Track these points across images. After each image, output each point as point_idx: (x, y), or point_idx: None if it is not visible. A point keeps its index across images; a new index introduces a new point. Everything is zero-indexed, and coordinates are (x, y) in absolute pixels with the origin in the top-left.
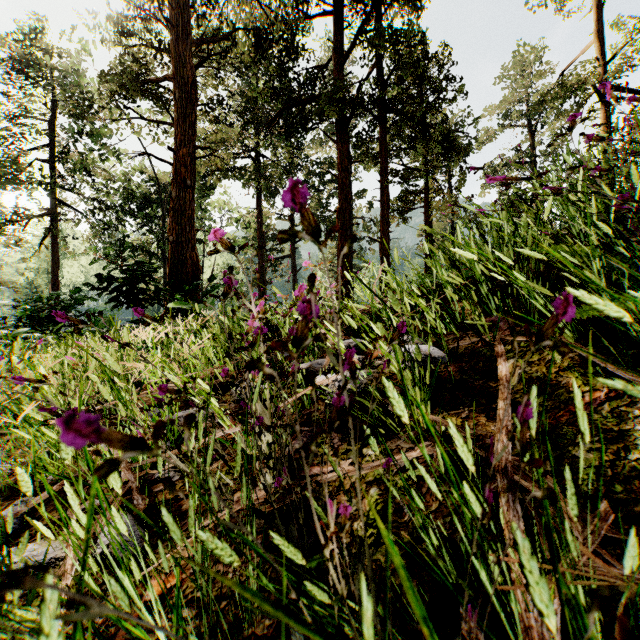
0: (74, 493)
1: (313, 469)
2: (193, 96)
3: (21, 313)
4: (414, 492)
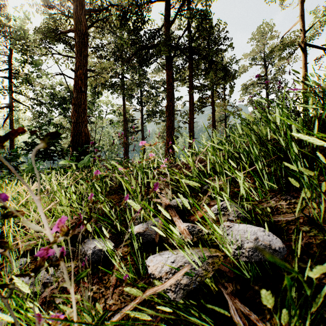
0: None
1: None
2: (85, 41)
3: None
4: None
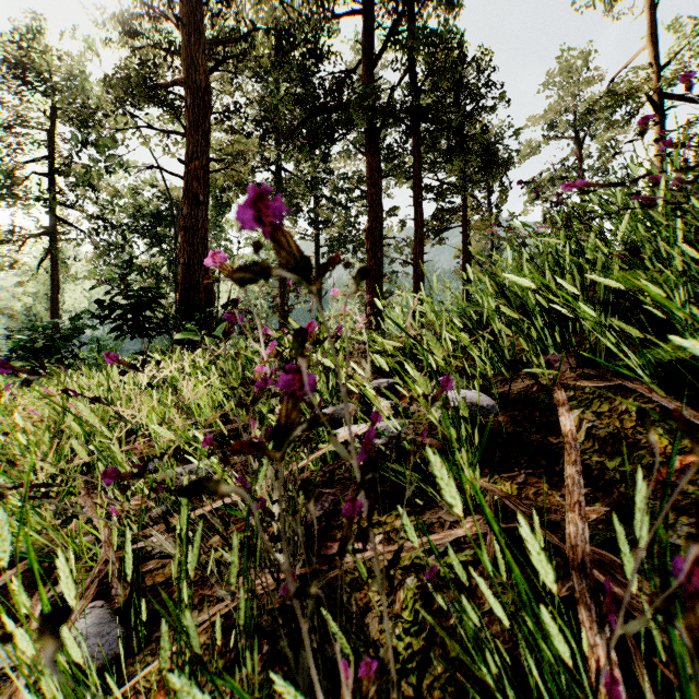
0: (25, 592)
1: (335, 546)
2: (206, 103)
3: (14, 344)
4: (466, 600)
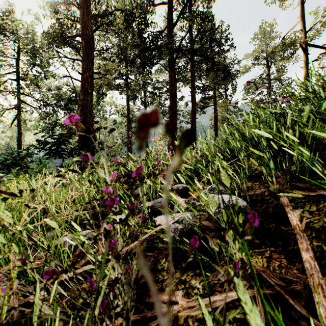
0: None
1: None
2: (92, 45)
3: None
4: None
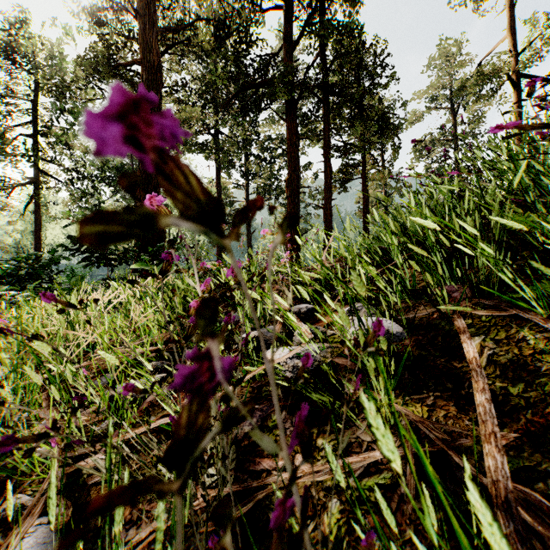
0: None
1: (263, 462)
2: (158, 78)
3: (2, 271)
4: (395, 547)
